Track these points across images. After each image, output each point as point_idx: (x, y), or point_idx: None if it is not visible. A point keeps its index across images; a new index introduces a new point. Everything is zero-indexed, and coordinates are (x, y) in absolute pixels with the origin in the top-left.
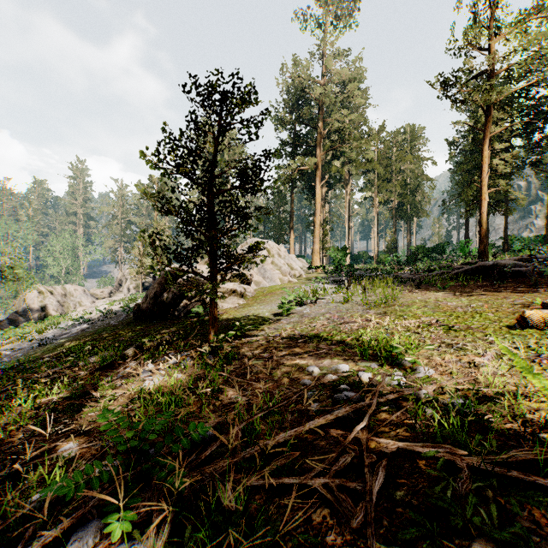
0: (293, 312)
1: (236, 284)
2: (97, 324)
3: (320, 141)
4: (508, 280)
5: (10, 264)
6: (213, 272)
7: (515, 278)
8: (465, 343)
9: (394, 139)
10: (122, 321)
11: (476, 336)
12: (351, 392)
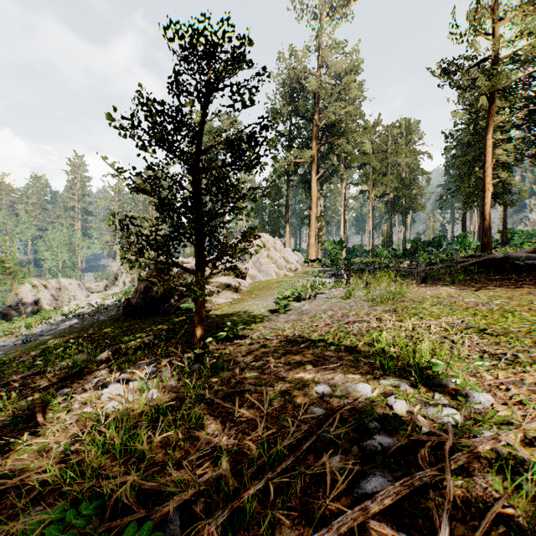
0: (291, 308)
1: (230, 278)
2: (86, 319)
3: (316, 134)
4: (521, 274)
5: (1, 257)
6: (199, 264)
7: (529, 272)
8: (514, 354)
9: (389, 132)
10: (112, 316)
11: (523, 342)
12: (386, 436)
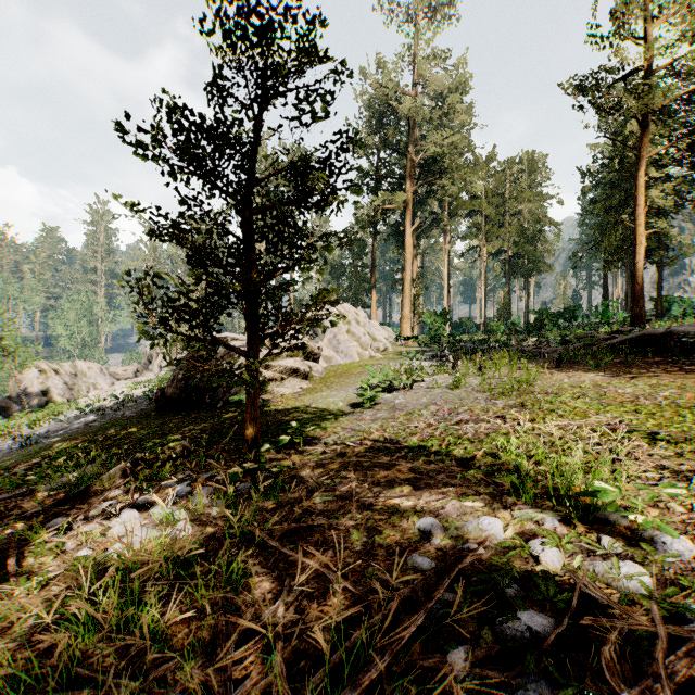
0: (379, 401)
1: (298, 361)
2: (107, 415)
3: (411, 172)
4: (690, 355)
5: None
6: (251, 341)
7: None
8: None
9: (507, 170)
10: (141, 412)
11: None
12: (536, 612)
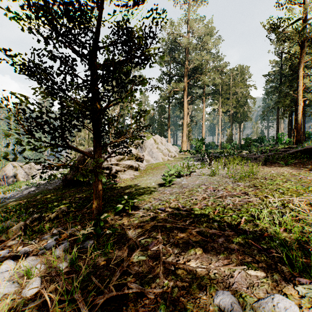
0: (173, 182)
1: (132, 161)
2: (40, 188)
3: (187, 73)
4: None
5: None
6: (96, 148)
7: None
8: None
9: (231, 73)
10: (56, 186)
11: None
12: None
